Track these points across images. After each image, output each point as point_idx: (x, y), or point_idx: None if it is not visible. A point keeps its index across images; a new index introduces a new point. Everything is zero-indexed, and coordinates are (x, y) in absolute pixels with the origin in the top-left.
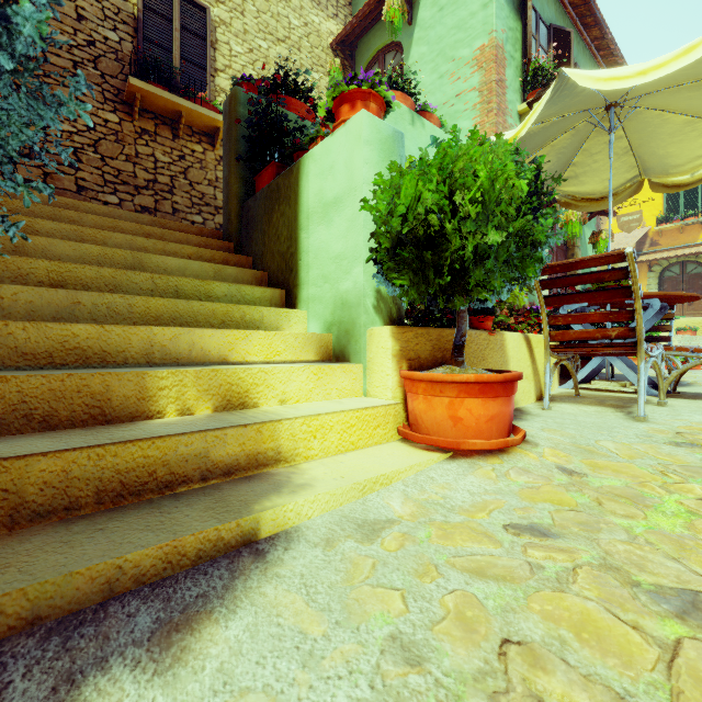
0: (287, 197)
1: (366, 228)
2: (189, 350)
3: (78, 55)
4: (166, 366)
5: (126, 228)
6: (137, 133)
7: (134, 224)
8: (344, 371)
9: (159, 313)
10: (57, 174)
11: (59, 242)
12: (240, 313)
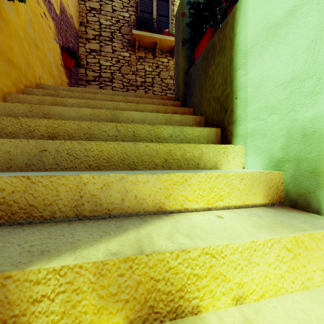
0: (222, 48)
1: None
2: (121, 199)
3: (113, 29)
4: (96, 218)
5: (118, 100)
6: (137, 59)
7: (122, 97)
8: None
9: (110, 155)
10: (105, 86)
11: (68, 109)
12: (181, 151)
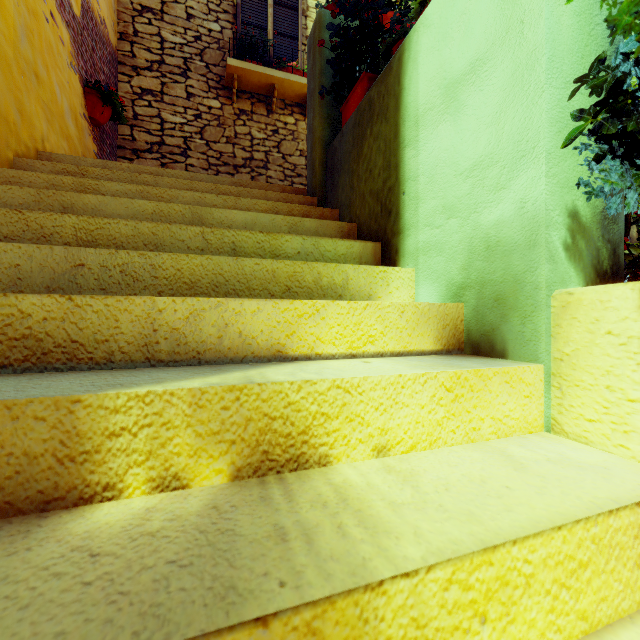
0: (383, 110)
1: (550, 86)
2: (217, 336)
3: (187, 52)
4: (178, 365)
5: (201, 189)
6: (236, 114)
7: (209, 184)
8: (507, 380)
9: (195, 277)
10: (171, 164)
11: (110, 200)
12: (313, 274)
